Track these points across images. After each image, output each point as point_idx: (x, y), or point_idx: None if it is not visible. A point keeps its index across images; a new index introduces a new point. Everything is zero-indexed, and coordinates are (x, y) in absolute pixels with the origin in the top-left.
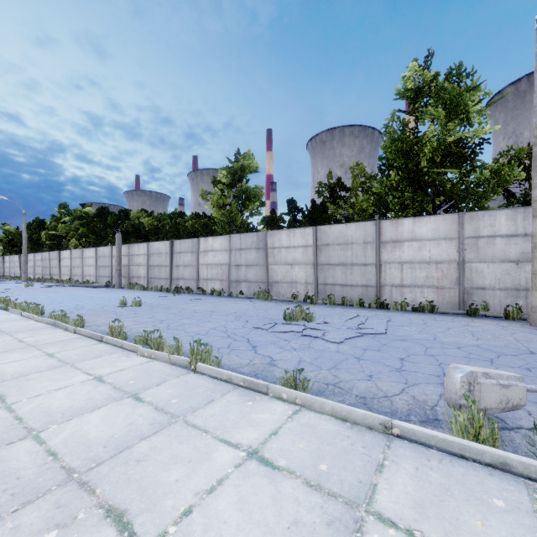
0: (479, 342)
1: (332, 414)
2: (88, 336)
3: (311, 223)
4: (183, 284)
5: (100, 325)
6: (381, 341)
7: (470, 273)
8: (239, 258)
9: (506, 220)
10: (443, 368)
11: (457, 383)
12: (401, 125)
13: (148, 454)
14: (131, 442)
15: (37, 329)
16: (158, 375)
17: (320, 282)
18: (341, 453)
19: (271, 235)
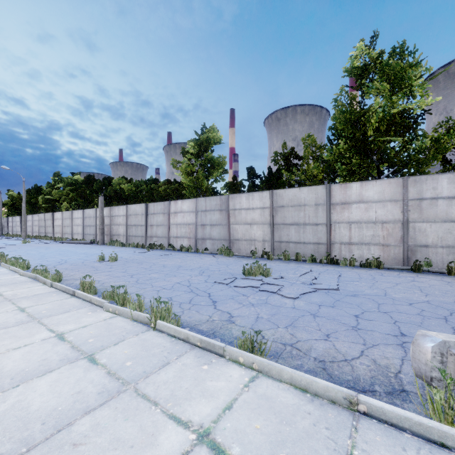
0: (429, 298)
1: (291, 383)
2: (62, 290)
3: (268, 188)
4: (156, 241)
5: (76, 279)
6: (334, 297)
7: (413, 232)
8: (204, 218)
9: (448, 183)
10: (399, 327)
11: (427, 352)
12: (349, 99)
13: (87, 435)
14: (73, 417)
15: (19, 283)
16: (118, 332)
17: (275, 240)
18: (303, 437)
19: (232, 198)
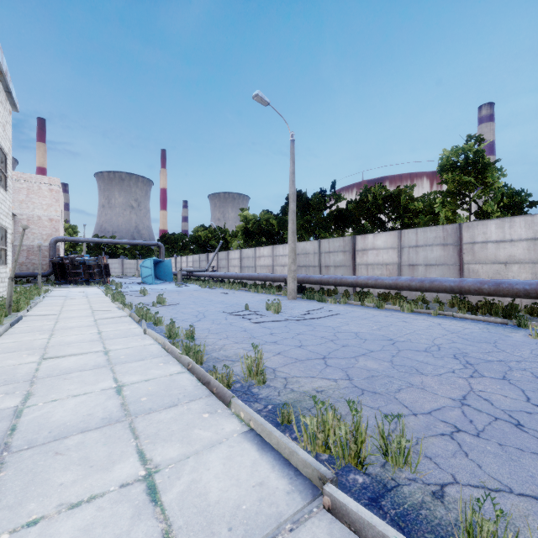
0: None
1: None
2: None
3: None
4: None
5: None
6: None
7: None
8: None
9: None
10: None
11: None
12: None
13: None
14: None
15: None
16: None
17: None
18: None
19: None
